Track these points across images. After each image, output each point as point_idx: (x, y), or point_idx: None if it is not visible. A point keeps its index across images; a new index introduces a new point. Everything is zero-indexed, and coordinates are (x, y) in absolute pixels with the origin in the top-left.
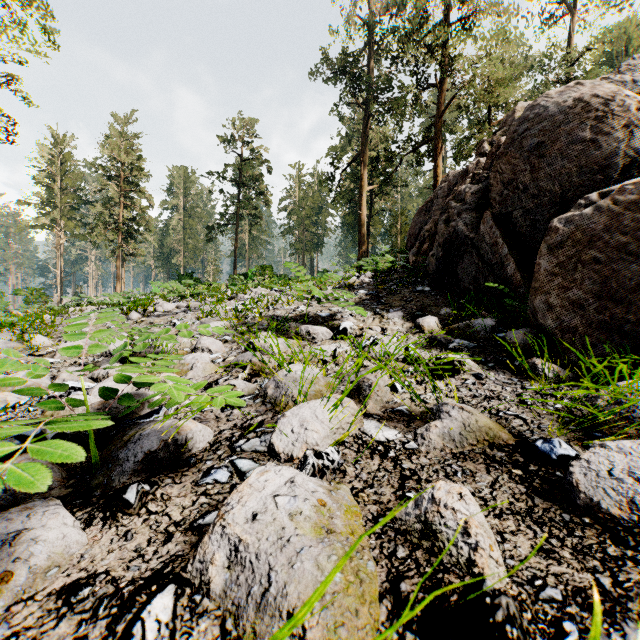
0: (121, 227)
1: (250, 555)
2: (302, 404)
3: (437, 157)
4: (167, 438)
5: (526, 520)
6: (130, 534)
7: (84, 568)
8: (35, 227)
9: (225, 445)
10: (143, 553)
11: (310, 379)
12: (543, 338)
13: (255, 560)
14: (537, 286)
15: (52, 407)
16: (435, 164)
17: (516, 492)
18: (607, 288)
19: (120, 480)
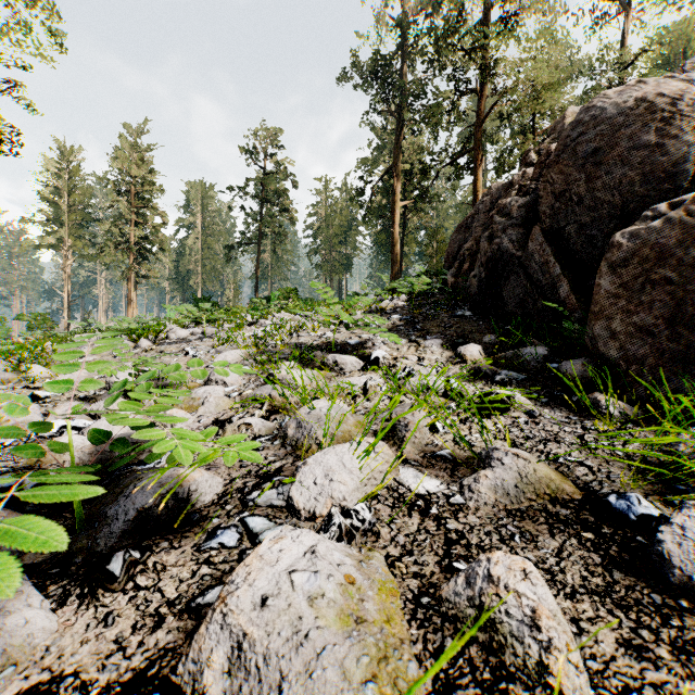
0: (133, 247)
1: (257, 656)
2: (327, 449)
3: (477, 169)
4: (165, 491)
5: (606, 602)
6: (111, 617)
7: (48, 666)
8: (40, 247)
9: (236, 498)
10: (125, 645)
11: (337, 417)
12: (606, 370)
13: (263, 664)
14: (596, 310)
15: (26, 455)
16: (475, 177)
17: (589, 563)
18: (681, 312)
19: (107, 544)
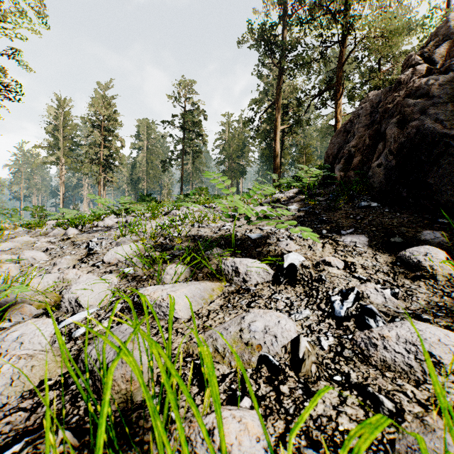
0: (101, 161)
1: None
2: None
3: (337, 99)
4: None
5: None
6: None
7: None
8: (45, 163)
9: None
10: None
11: None
12: None
13: None
14: None
15: None
16: (336, 105)
17: None
18: None
19: None
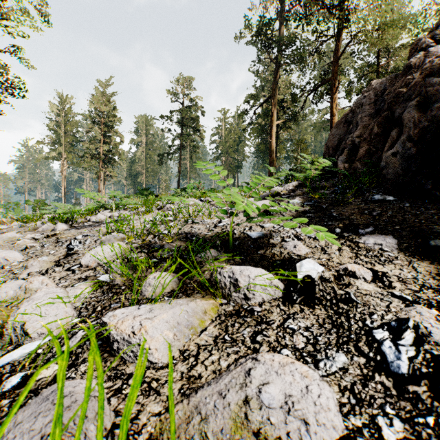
0: (101, 156)
1: None
2: None
3: (333, 93)
4: None
5: None
6: None
7: None
8: (48, 159)
9: None
10: None
11: None
12: None
13: None
14: None
15: None
16: (331, 99)
17: None
18: None
19: None
